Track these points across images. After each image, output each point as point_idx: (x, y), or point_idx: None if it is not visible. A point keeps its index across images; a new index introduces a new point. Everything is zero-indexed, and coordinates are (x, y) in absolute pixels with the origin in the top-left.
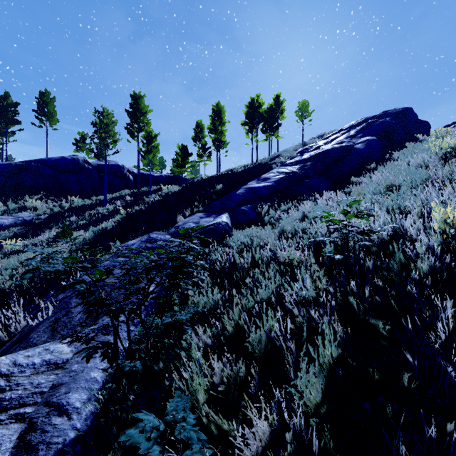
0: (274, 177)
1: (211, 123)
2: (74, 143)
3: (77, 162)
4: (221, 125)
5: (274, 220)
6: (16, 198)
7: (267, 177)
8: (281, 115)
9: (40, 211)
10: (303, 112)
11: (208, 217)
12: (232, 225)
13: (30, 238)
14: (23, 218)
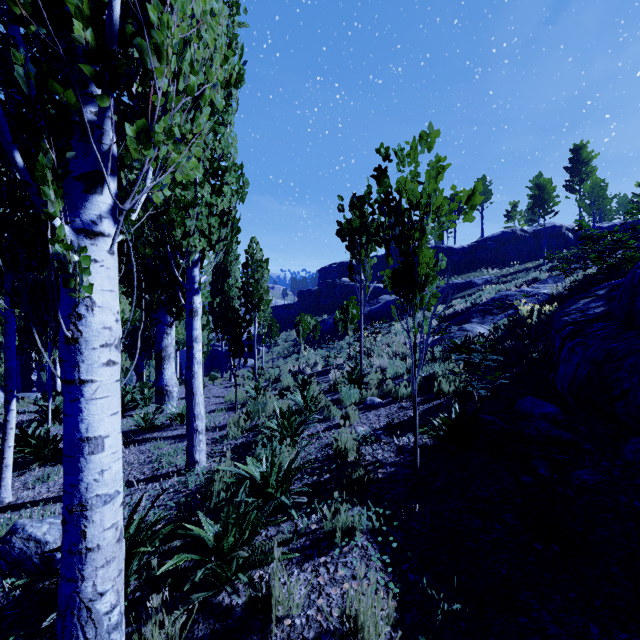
0: None
1: None
2: (505, 215)
3: (514, 233)
4: None
5: None
6: (474, 269)
7: None
8: None
9: (494, 275)
10: None
11: None
12: None
13: None
14: (486, 279)
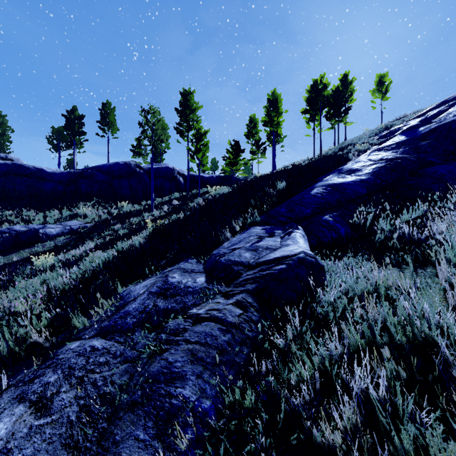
0: (368, 167)
1: (266, 115)
2: (131, 149)
3: (129, 166)
4: (278, 116)
5: (393, 242)
6: (72, 205)
7: (354, 167)
8: (350, 97)
9: (89, 219)
10: (380, 90)
11: (271, 237)
12: (311, 248)
13: (69, 250)
14: (70, 227)
